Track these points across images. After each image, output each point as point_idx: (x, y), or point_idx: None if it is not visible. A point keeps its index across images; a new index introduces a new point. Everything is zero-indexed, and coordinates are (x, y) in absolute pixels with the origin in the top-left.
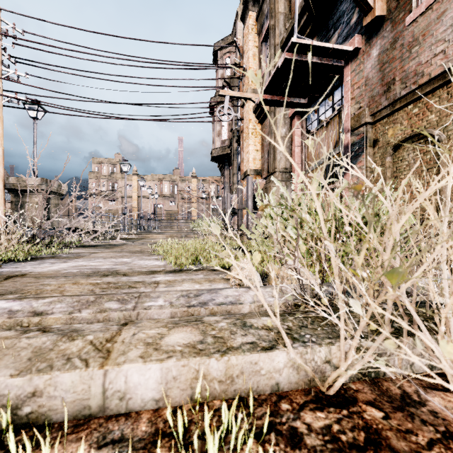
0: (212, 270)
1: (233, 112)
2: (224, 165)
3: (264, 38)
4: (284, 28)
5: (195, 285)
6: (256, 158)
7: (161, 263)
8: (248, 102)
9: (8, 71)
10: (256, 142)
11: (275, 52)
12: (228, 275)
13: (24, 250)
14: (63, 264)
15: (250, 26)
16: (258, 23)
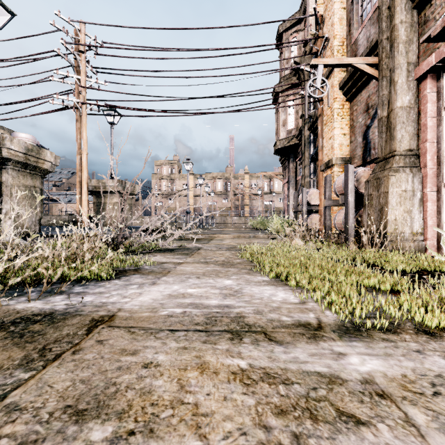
0: (421, 331)
1: (328, 84)
2: (288, 157)
3: None
4: None
5: None
6: (343, 144)
7: (290, 297)
8: (333, 78)
9: (91, 80)
10: (343, 124)
11: None
12: None
13: (106, 260)
14: (153, 289)
15: None
16: None
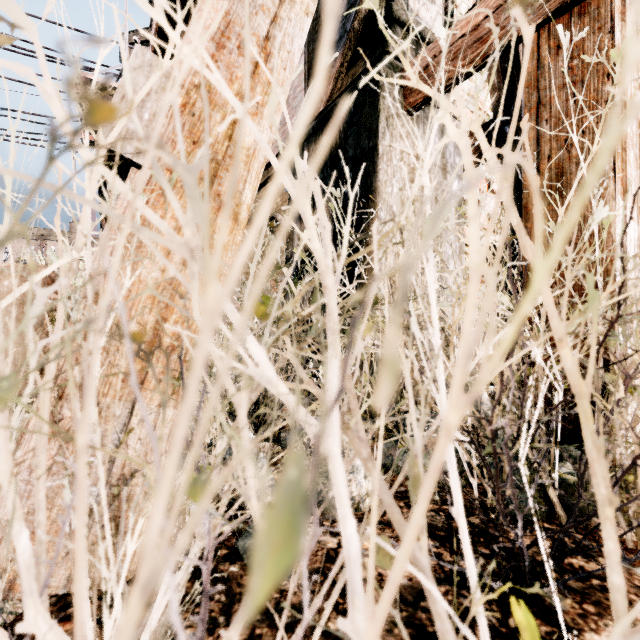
0: None
1: None
2: None
3: None
4: None
5: None
6: None
7: None
8: None
9: None
10: None
11: None
12: None
13: None
14: None
15: None
16: None
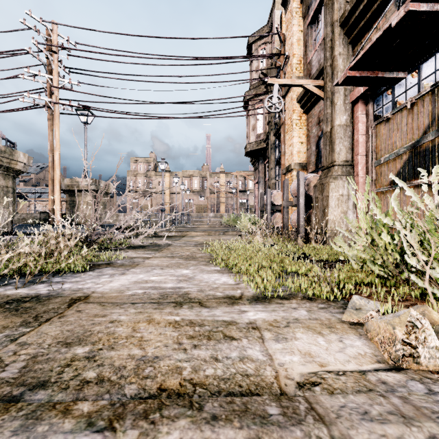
0: (306, 297)
1: (282, 101)
2: (258, 159)
3: (311, 20)
4: (344, 1)
5: (317, 338)
6: (301, 151)
7: (229, 280)
8: (292, 92)
9: (64, 81)
10: (301, 134)
11: (333, 30)
12: (346, 316)
13: (81, 256)
14: (122, 277)
15: (294, 9)
16: (304, 5)
